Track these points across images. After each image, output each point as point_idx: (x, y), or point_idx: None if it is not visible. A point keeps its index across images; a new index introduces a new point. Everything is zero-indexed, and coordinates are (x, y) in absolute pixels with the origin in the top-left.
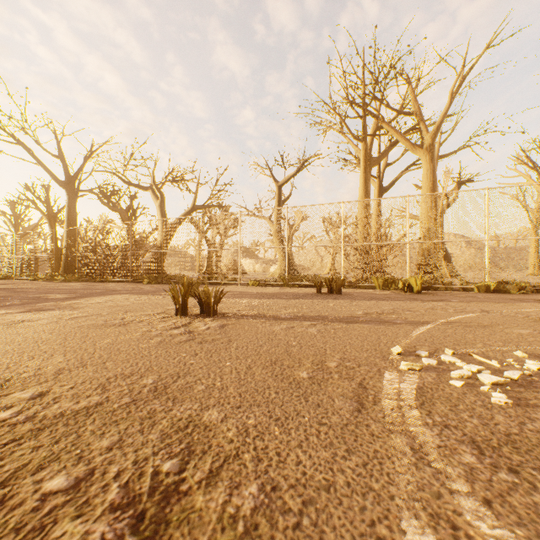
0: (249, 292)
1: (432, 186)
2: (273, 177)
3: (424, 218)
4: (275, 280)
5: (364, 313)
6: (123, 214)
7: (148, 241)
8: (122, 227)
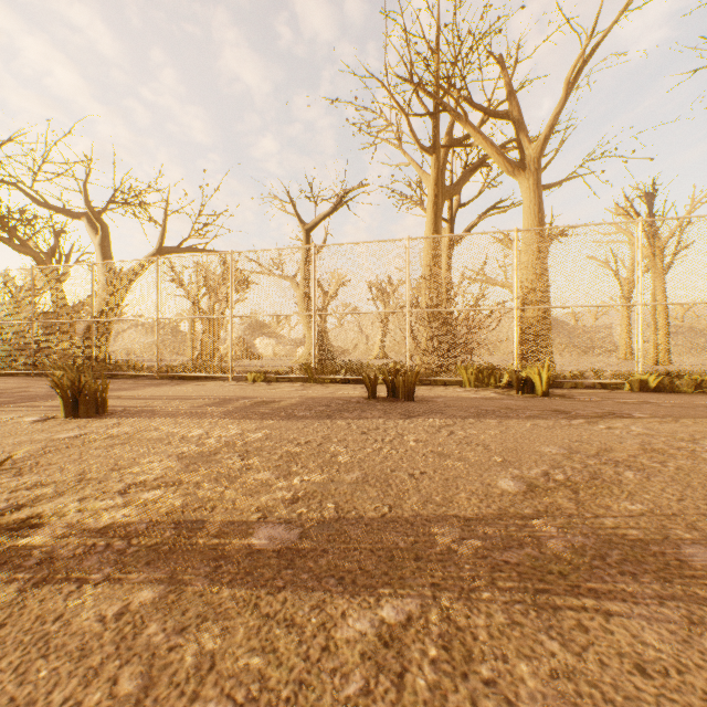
0: (235, 397)
1: (538, 224)
2: (298, 216)
3: (528, 274)
4: (294, 371)
5: (522, 486)
6: (42, 260)
7: (67, 302)
8: (43, 282)
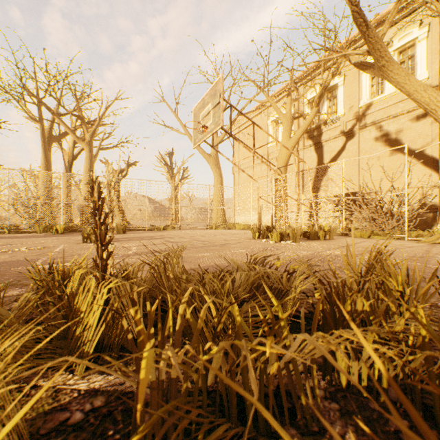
0: None
1: (90, 167)
2: None
3: (85, 187)
4: None
5: None
6: None
7: None
8: None
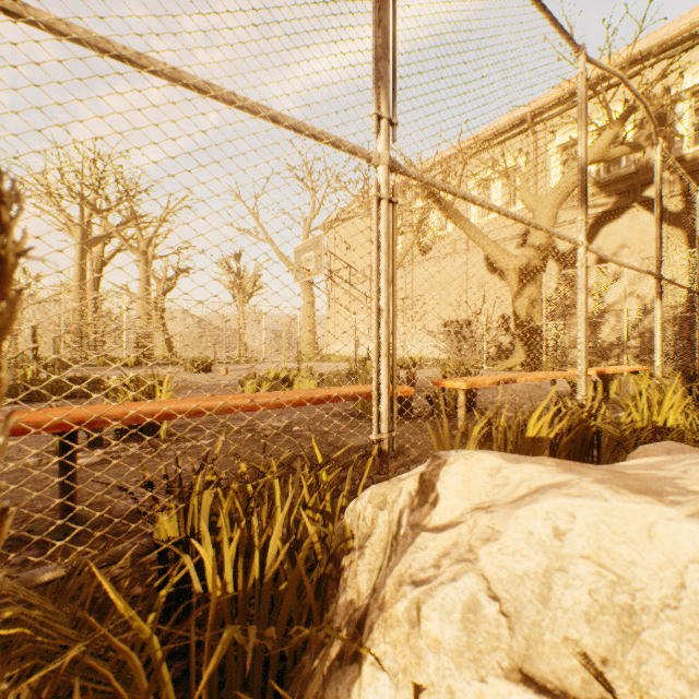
0: None
1: (147, 284)
2: None
3: (141, 309)
4: None
5: None
6: None
7: None
8: None
